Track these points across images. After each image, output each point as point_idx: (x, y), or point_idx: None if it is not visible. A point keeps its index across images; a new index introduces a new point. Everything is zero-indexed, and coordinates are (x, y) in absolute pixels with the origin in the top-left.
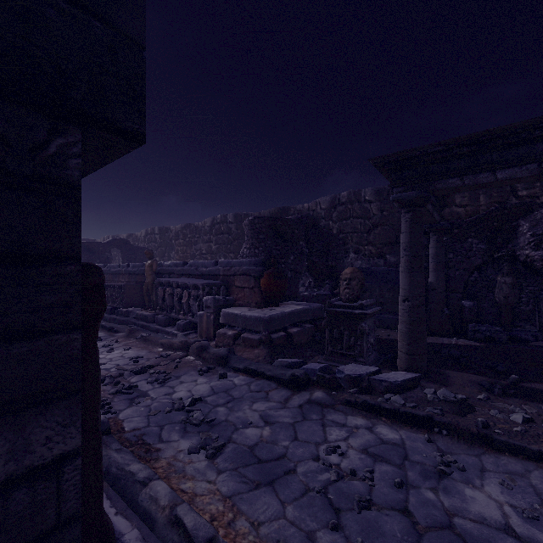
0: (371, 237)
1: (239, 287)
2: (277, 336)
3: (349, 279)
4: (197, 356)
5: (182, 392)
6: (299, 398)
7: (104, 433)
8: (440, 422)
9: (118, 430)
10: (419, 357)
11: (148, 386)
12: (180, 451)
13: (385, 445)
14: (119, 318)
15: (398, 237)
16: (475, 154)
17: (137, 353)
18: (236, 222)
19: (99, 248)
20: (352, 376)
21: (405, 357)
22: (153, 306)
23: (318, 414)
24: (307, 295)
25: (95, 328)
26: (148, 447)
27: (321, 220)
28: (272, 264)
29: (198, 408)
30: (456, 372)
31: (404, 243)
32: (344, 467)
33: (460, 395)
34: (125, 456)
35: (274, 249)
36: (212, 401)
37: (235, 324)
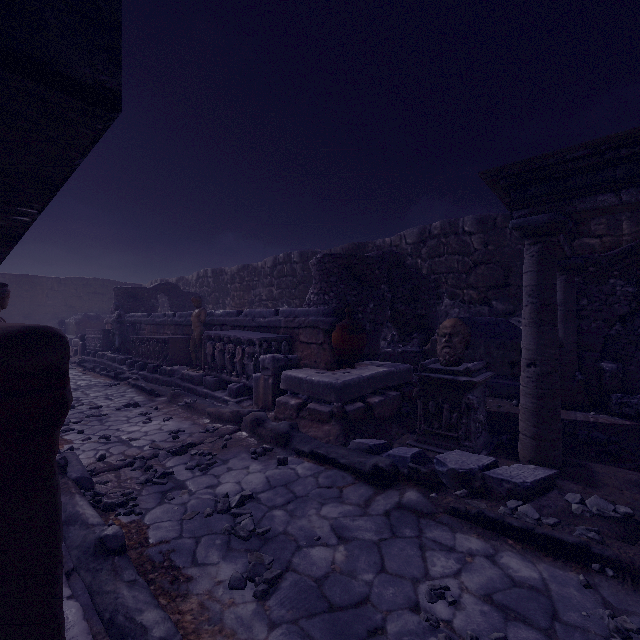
0: (471, 279)
1: (305, 342)
2: (353, 408)
3: (450, 335)
4: (251, 432)
5: (229, 484)
6: (385, 500)
7: (117, 553)
8: (602, 555)
9: (140, 542)
10: (551, 444)
11: (186, 473)
12: (218, 583)
13: (518, 588)
14: (162, 378)
15: (508, 279)
16: (639, 158)
17: (178, 425)
18: (302, 262)
19: (144, 294)
20: (459, 471)
21: (530, 443)
22: (202, 365)
23: (413, 528)
24: (390, 352)
25: (48, 441)
26: (176, 573)
27: (407, 257)
28: (346, 314)
29: (248, 511)
30: (604, 465)
31: (528, 287)
32: (458, 626)
33: (622, 507)
34: (139, 594)
35: (349, 295)
36: (267, 500)
37: (299, 391)
